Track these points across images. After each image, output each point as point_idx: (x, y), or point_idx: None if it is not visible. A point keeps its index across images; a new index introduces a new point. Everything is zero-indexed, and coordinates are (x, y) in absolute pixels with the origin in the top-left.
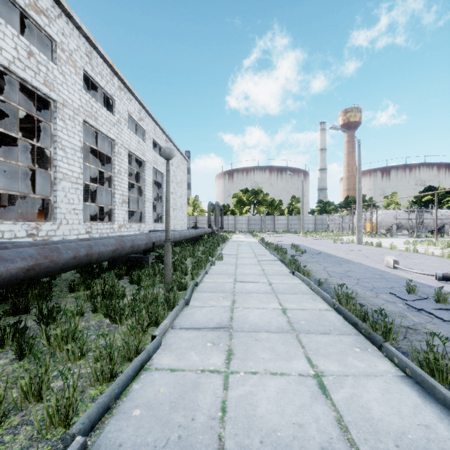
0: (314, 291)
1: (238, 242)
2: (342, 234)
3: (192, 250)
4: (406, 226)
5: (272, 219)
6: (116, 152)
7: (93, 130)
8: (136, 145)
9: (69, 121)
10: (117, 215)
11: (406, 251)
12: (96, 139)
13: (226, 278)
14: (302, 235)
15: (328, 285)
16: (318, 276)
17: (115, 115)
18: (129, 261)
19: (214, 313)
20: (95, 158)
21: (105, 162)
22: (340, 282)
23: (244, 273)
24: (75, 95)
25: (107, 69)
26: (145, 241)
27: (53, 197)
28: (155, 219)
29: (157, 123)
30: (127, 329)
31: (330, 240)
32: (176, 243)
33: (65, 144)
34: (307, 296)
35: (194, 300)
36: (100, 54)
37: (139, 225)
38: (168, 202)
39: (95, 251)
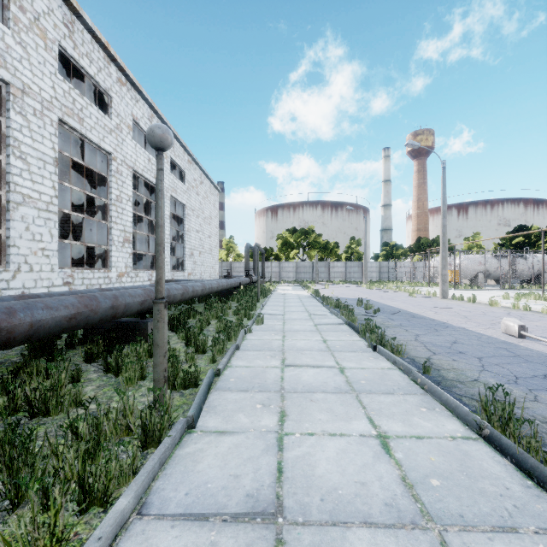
0: (423, 388)
1: (285, 295)
2: (415, 285)
3: (220, 308)
4: (495, 275)
5: (326, 266)
6: (114, 171)
7: (77, 136)
8: (144, 163)
9: (33, 118)
10: (115, 259)
11: (513, 308)
12: (85, 151)
13: (268, 358)
14: (366, 286)
15: (437, 371)
16: (414, 353)
17: (113, 119)
18: (113, 330)
19: (243, 457)
20: (95, 184)
21: (99, 184)
22: (454, 365)
23: (296, 348)
24: (45, 81)
25: (100, 52)
26: (140, 298)
27: (6, 231)
28: (175, 266)
29: (177, 137)
30: (4, 545)
31: (404, 293)
32: (200, 298)
33: (27, 151)
34: (414, 399)
35: (208, 412)
36: (87, 27)
37: (150, 273)
38: (160, 228)
39: (23, 320)
